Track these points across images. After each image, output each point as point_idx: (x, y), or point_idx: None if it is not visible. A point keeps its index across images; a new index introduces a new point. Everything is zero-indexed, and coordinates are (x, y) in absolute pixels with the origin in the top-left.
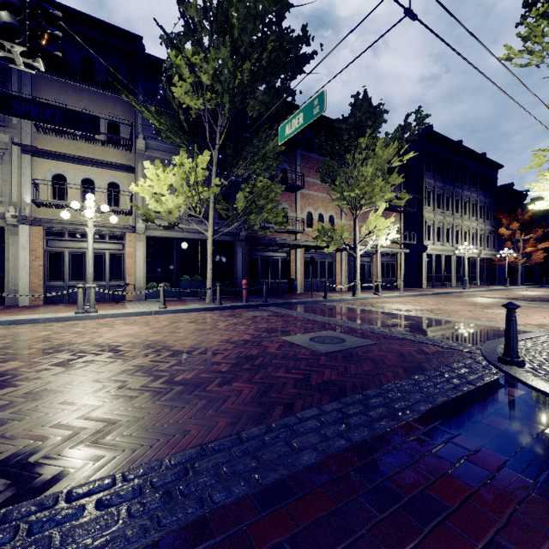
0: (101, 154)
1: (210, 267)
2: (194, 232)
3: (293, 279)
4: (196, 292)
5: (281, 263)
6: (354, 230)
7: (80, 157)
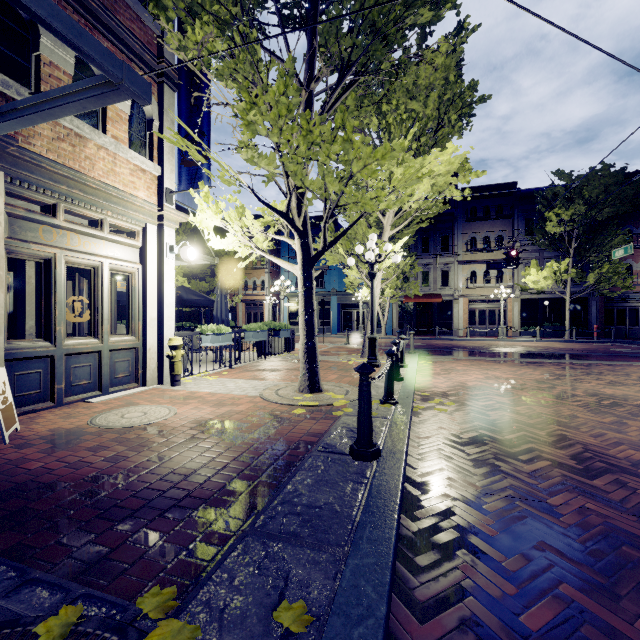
0: (493, 256)
1: (568, 317)
2: (553, 293)
3: None
4: (555, 334)
5: None
6: None
7: (483, 260)
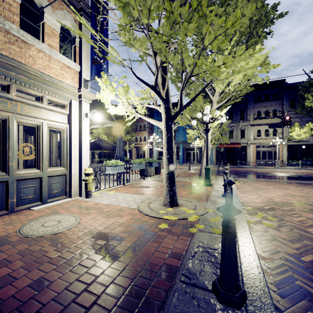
0: (270, 121)
1: None
2: (308, 141)
3: None
4: (309, 164)
5: None
6: None
7: (264, 123)
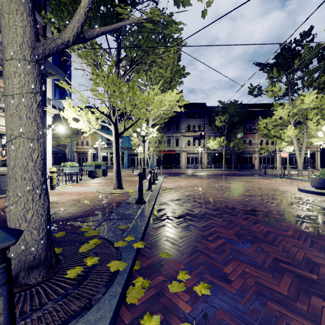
0: (197, 134)
1: (224, 160)
2: (219, 150)
3: (253, 164)
4: (219, 167)
5: (249, 158)
6: (275, 147)
7: (193, 135)
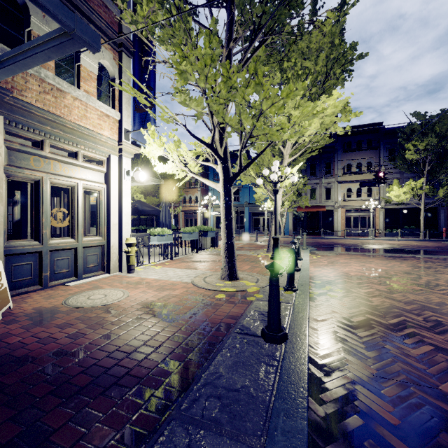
0: (364, 177)
1: (422, 222)
2: (410, 204)
3: None
4: (412, 234)
5: None
6: None
7: (356, 180)
